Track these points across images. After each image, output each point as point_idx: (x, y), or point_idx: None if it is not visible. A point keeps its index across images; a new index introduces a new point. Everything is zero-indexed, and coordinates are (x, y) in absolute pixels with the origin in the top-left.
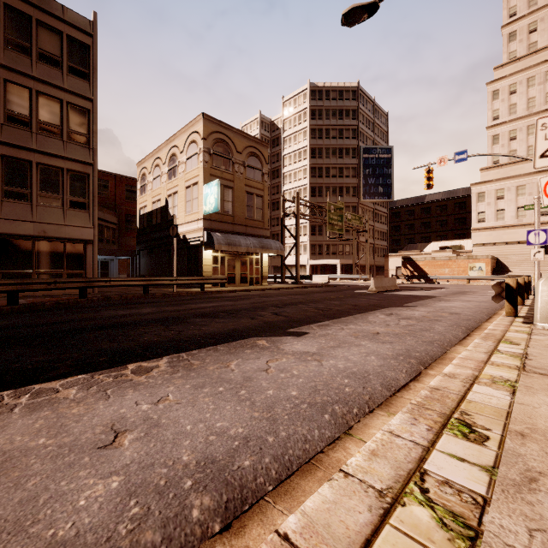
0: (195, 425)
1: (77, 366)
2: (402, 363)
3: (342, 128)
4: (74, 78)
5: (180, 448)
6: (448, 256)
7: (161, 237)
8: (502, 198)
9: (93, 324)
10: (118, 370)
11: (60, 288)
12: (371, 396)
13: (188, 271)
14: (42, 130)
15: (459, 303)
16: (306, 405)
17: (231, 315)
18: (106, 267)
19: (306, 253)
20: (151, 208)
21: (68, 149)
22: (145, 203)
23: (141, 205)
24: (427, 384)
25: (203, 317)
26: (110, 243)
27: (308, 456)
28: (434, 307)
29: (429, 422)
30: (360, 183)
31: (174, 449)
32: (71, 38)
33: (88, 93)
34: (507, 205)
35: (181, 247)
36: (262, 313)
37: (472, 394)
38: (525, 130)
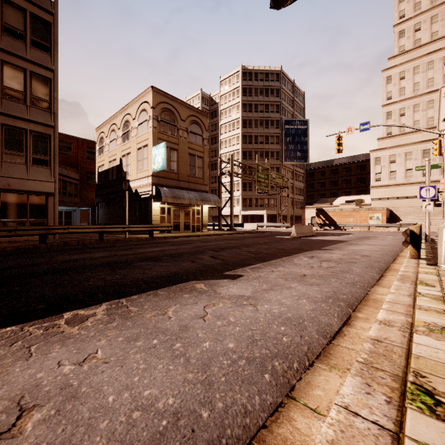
0: (119, 394)
1: (10, 315)
2: (332, 306)
3: (268, 104)
4: (36, 50)
5: (94, 434)
6: (352, 208)
7: (116, 191)
8: (394, 162)
9: (44, 269)
10: (52, 320)
11: (20, 235)
12: (309, 345)
13: (140, 219)
14: (7, 95)
15: (366, 247)
16: (245, 361)
17: (174, 259)
18: (69, 216)
19: (238, 205)
20: (107, 166)
21: (31, 112)
22: (102, 162)
23: (99, 164)
24: (359, 328)
25: (148, 260)
26: (73, 196)
27: (249, 435)
28: (347, 250)
29: (385, 390)
30: (282, 149)
31: (86, 437)
32: (34, 15)
33: (50, 64)
34: (398, 168)
35: (134, 200)
36: (201, 257)
37: (416, 346)
38: (411, 108)
